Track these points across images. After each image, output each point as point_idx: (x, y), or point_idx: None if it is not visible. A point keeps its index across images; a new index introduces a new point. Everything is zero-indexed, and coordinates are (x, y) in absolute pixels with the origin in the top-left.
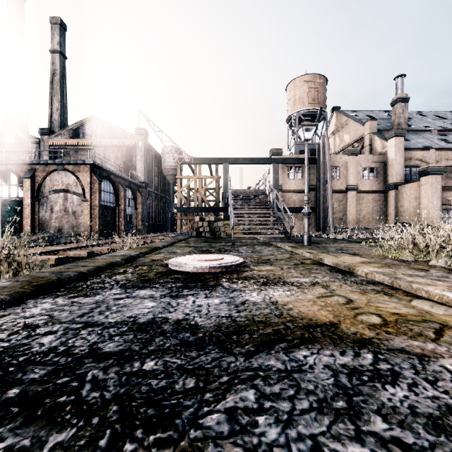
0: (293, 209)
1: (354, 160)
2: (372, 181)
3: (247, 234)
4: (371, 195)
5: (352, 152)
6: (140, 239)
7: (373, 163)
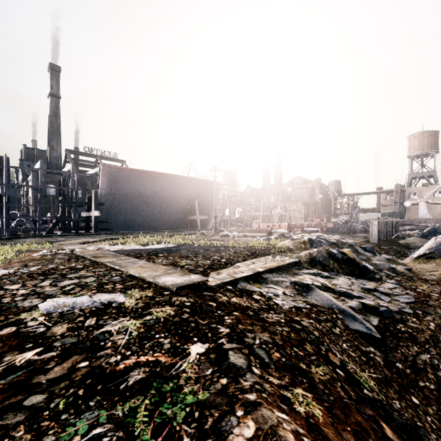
0: None
1: (426, 188)
2: (440, 198)
3: None
4: (439, 205)
5: (424, 185)
6: None
7: (440, 189)
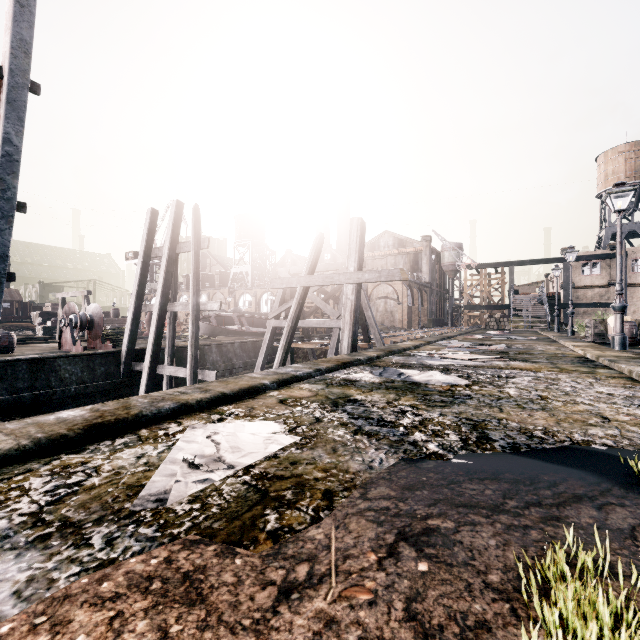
0: (587, 305)
1: None
2: None
3: (528, 328)
4: None
5: None
6: (442, 330)
7: None
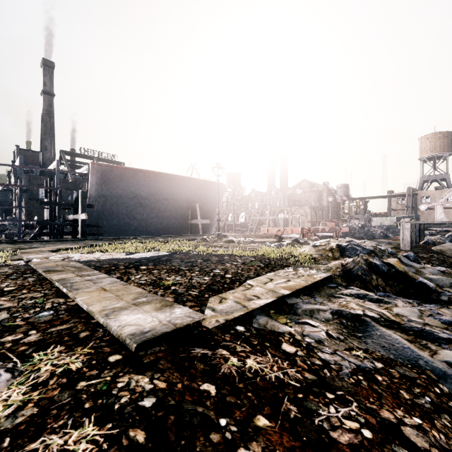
0: None
1: (440, 192)
2: None
3: None
4: None
5: (437, 188)
6: None
7: None
